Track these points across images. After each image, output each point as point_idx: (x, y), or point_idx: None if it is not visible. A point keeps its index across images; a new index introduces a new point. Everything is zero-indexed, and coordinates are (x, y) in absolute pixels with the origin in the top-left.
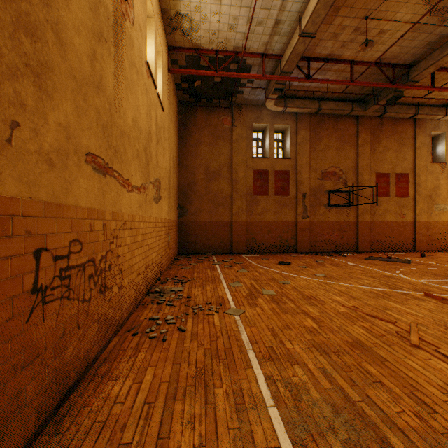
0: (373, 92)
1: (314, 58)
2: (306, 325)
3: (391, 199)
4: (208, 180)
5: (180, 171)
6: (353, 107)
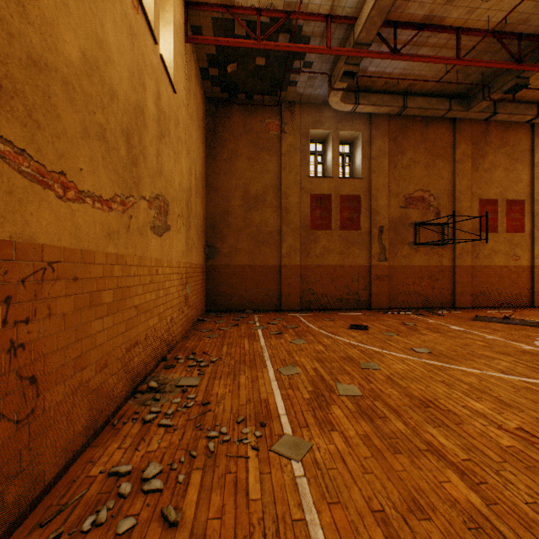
0: (481, 83)
1: (404, 23)
2: (455, 499)
3: (500, 235)
4: (247, 209)
5: (208, 195)
6: (450, 105)
